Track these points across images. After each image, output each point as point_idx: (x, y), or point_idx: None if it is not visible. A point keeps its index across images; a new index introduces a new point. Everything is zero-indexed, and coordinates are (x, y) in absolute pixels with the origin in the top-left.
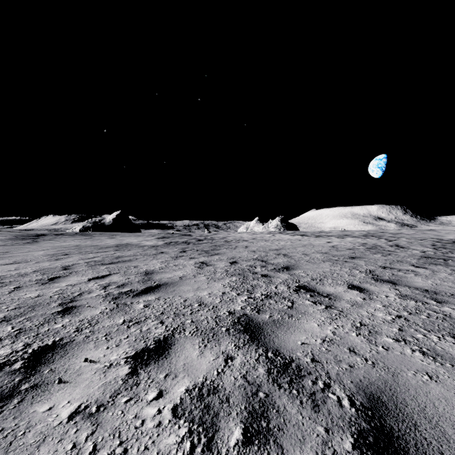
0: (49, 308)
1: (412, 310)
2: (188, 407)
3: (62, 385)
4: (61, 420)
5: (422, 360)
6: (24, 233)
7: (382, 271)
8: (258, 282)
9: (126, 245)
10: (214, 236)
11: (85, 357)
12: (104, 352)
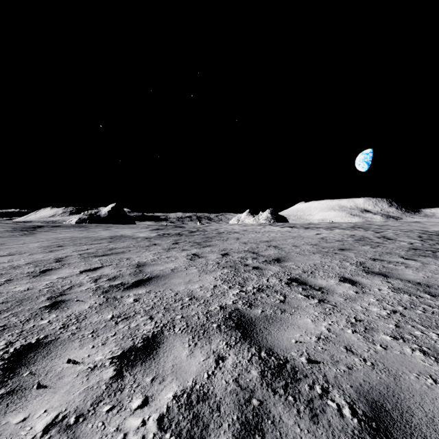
0: (37, 302)
1: (407, 304)
2: (175, 417)
3: (41, 391)
4: (35, 434)
5: (424, 361)
6: (21, 225)
7: (372, 264)
8: (249, 275)
9: (120, 237)
10: (206, 228)
11: (68, 358)
12: (89, 352)
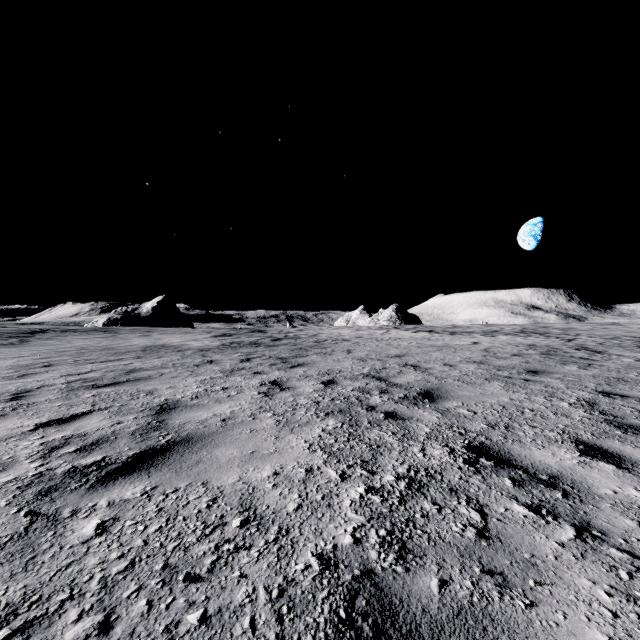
0: None
1: None
2: None
3: None
4: None
5: None
6: (15, 329)
7: (612, 404)
8: (382, 434)
9: (159, 348)
10: (299, 333)
11: None
12: None
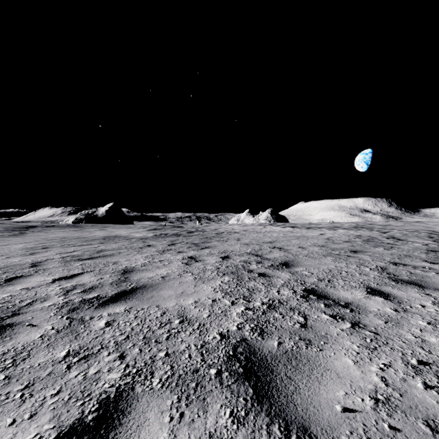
0: None
1: None
2: None
3: None
4: None
5: None
6: (14, 225)
7: (396, 269)
8: (255, 284)
9: (113, 237)
10: (205, 228)
11: None
12: None
